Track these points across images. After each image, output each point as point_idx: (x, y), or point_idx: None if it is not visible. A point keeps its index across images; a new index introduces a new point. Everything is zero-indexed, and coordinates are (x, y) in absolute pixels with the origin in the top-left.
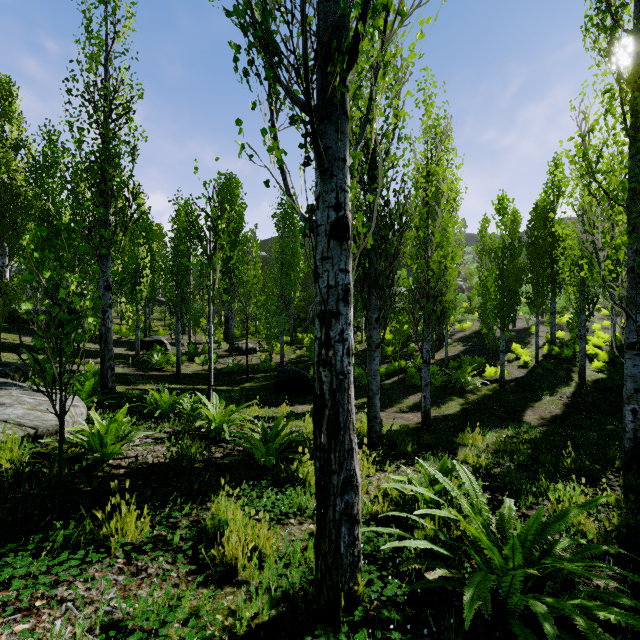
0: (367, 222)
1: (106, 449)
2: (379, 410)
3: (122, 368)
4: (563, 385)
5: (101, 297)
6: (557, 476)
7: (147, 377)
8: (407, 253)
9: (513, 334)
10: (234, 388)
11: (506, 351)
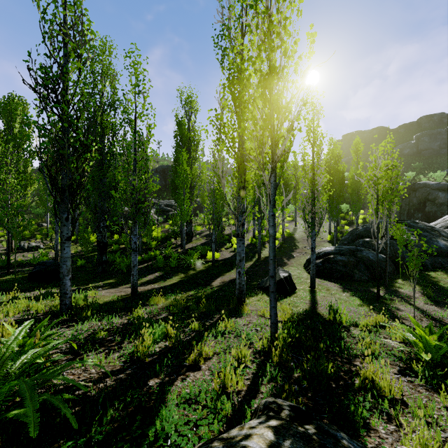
0: (50, 142)
1: None
2: (69, 287)
3: None
4: (248, 261)
5: None
6: (188, 317)
7: None
8: (89, 170)
9: None
10: None
11: (229, 242)
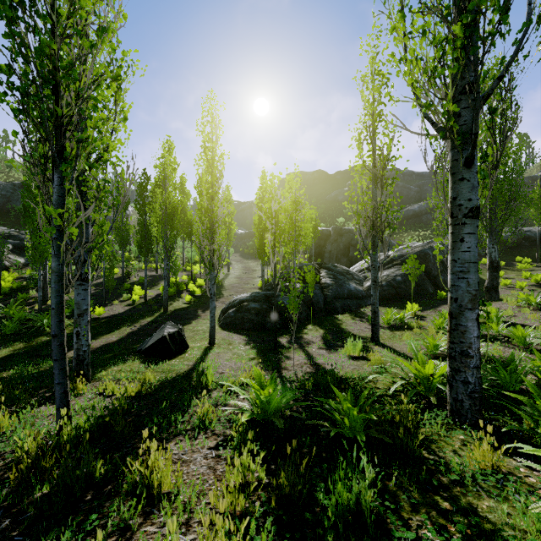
0: None
1: None
2: None
3: None
4: (148, 316)
5: None
6: None
7: None
8: None
9: (151, 278)
10: None
11: (130, 292)
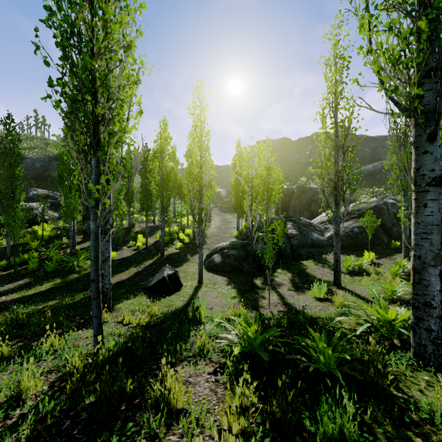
0: None
1: None
2: None
3: None
4: (149, 259)
5: None
6: (13, 338)
7: None
8: None
9: (150, 228)
10: None
11: (135, 240)
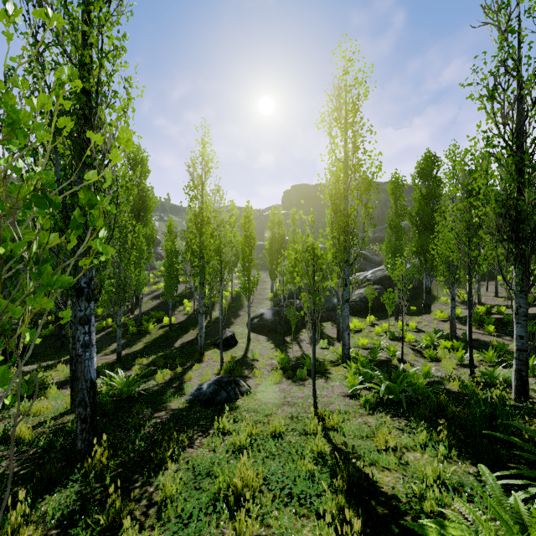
0: None
1: None
2: None
3: None
4: None
5: None
6: (170, 367)
7: None
8: None
9: (189, 291)
10: None
11: (181, 304)
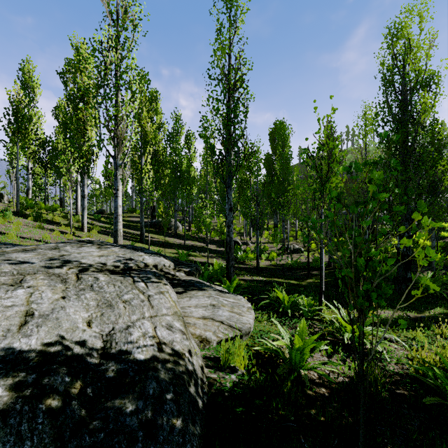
0: None
1: (302, 363)
2: None
3: (221, 261)
4: None
5: (227, 216)
6: None
7: (239, 269)
8: None
9: None
10: (302, 283)
11: None
